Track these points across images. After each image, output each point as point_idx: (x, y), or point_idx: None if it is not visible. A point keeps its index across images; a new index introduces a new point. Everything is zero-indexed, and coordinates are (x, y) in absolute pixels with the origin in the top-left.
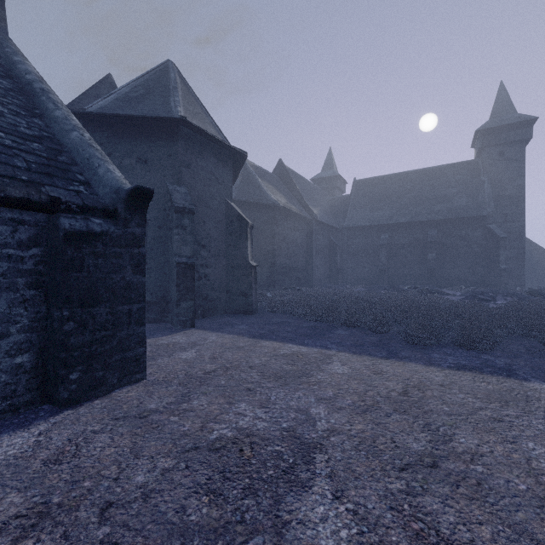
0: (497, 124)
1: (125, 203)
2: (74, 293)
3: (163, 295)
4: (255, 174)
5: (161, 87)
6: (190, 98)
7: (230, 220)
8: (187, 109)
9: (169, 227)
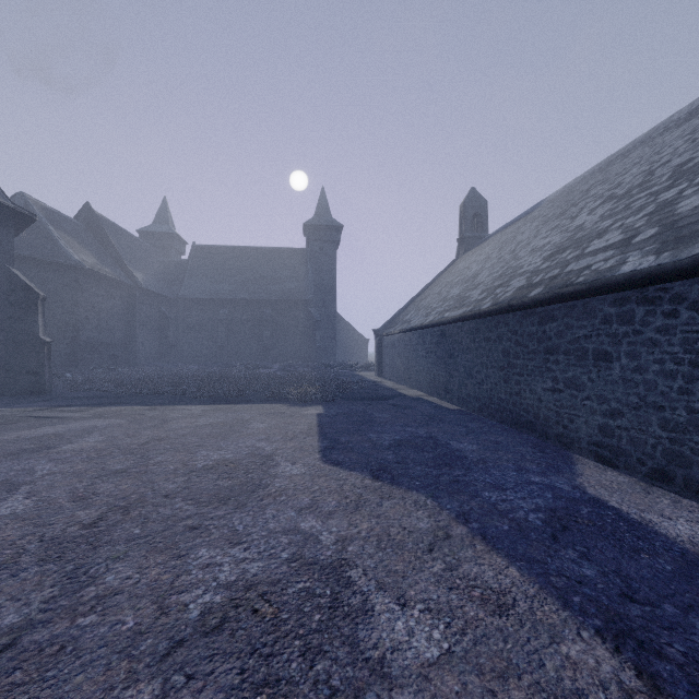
0: (318, 223)
1: None
2: None
3: None
4: (45, 221)
5: None
6: None
7: (12, 290)
8: None
9: None
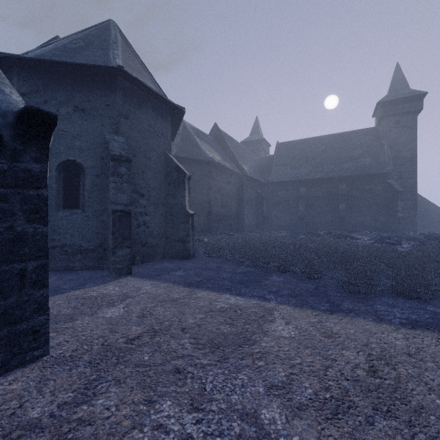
0: (395, 98)
1: (13, 129)
2: None
3: (100, 242)
4: (193, 134)
5: (101, 41)
6: (130, 55)
7: (169, 171)
8: (127, 63)
9: (106, 176)
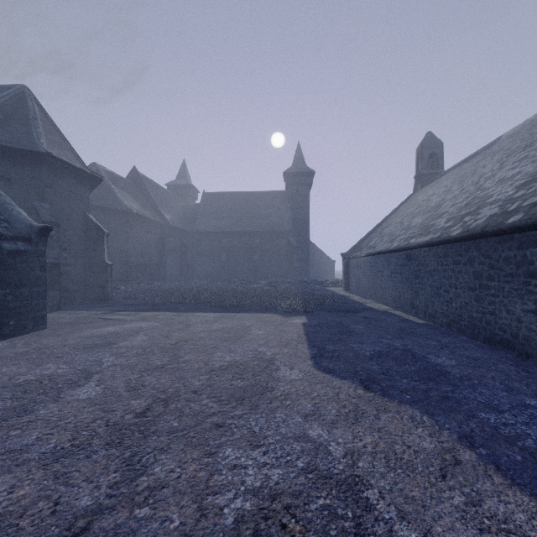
0: (295, 171)
1: (37, 234)
2: (12, 281)
3: None
4: (108, 181)
5: (20, 115)
6: (49, 126)
7: (88, 229)
8: (49, 139)
9: None
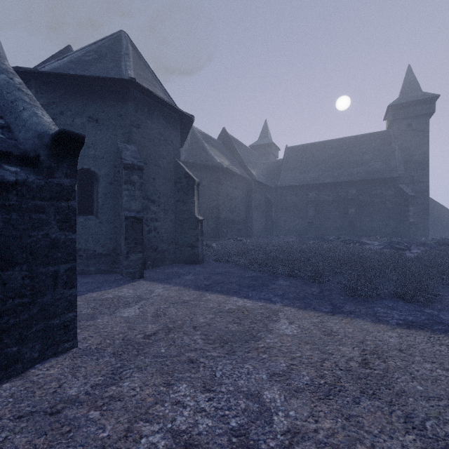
0: (406, 100)
1: (49, 150)
2: None
3: (113, 247)
4: (201, 140)
5: (113, 53)
6: (141, 65)
7: (178, 178)
8: (138, 74)
9: (119, 183)
